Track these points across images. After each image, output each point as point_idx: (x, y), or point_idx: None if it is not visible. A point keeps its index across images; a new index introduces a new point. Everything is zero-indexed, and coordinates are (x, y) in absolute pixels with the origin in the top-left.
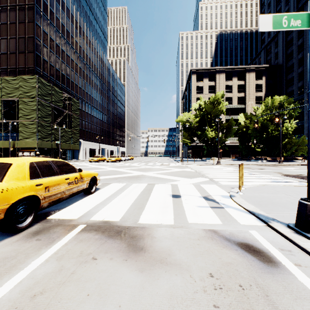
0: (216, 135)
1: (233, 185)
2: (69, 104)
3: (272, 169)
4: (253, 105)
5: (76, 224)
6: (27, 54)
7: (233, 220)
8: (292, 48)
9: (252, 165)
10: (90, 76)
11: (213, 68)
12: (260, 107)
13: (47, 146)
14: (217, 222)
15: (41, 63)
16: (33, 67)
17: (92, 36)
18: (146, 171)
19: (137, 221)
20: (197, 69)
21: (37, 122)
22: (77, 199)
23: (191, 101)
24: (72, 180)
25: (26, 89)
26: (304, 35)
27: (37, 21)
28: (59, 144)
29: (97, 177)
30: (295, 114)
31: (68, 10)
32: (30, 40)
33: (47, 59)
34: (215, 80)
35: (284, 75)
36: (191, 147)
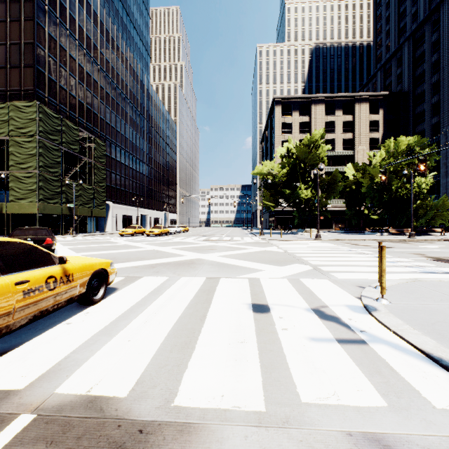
0: (312, 195)
1: (359, 280)
2: (90, 148)
3: (404, 247)
4: (365, 152)
5: (12, 410)
6: (23, 69)
7: (408, 390)
8: (423, 67)
9: (370, 241)
10: (123, 106)
11: (307, 95)
12: (378, 154)
13: (54, 211)
14: (373, 398)
15: (46, 84)
16: (33, 90)
17: (127, 46)
18: (206, 252)
19: (173, 397)
20: (284, 97)
21: (37, 174)
22: (61, 317)
23: (274, 145)
24: (40, 284)
25: (21, 122)
26: (441, 48)
27: (38, 18)
28: (73, 208)
29: (109, 269)
30: (431, 163)
31: (88, 5)
32: (28, 48)
33: (56, 79)
34: (310, 113)
35: (410, 107)
36: (274, 212)
